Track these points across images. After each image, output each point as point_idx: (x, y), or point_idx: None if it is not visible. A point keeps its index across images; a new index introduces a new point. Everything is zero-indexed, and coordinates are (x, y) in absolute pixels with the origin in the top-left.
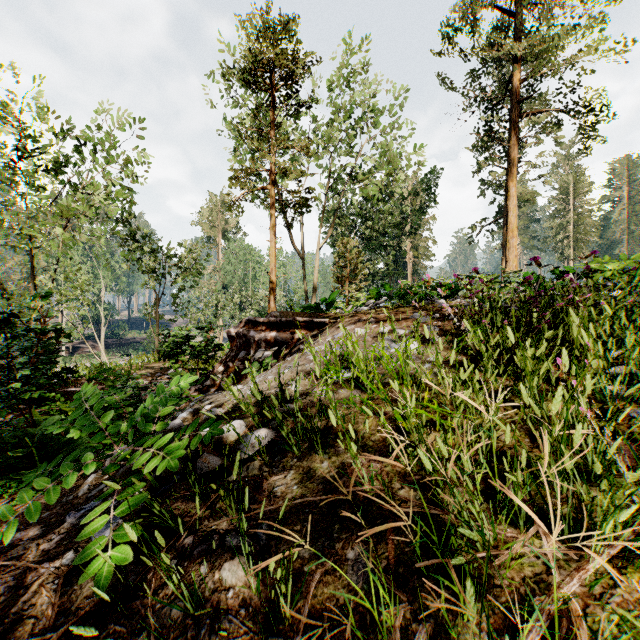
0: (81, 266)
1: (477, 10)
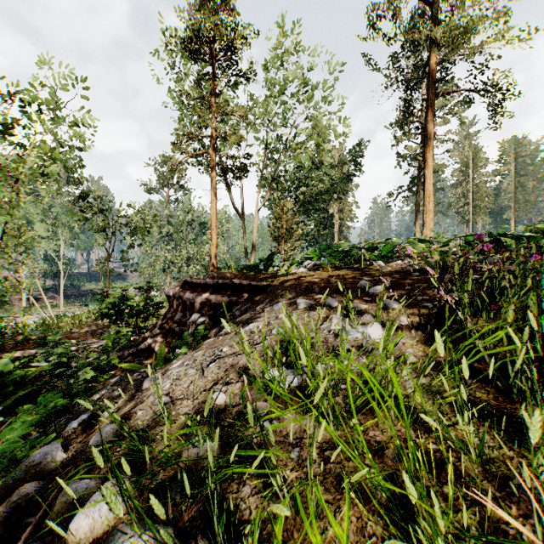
0: (41, 224)
1: None
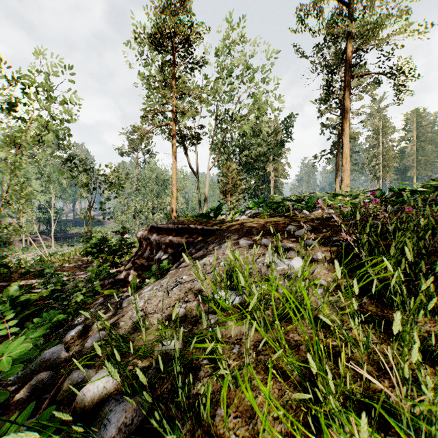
0: (36, 181)
1: (322, 0)
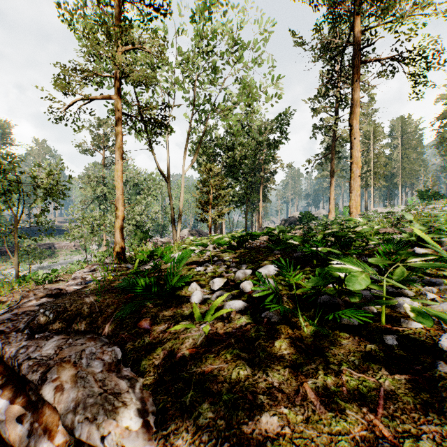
0: None
1: None
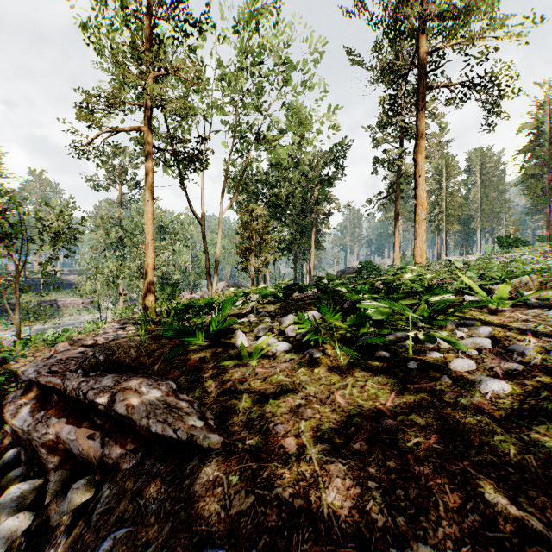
0: None
1: None
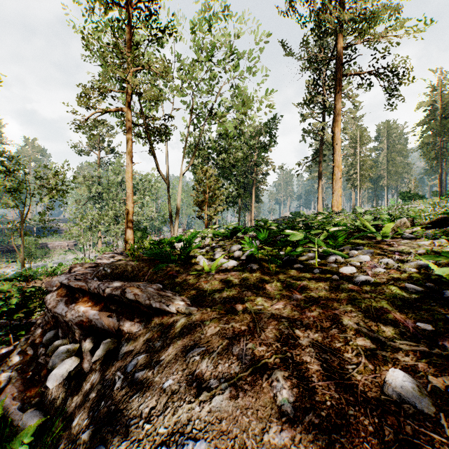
0: None
1: None
